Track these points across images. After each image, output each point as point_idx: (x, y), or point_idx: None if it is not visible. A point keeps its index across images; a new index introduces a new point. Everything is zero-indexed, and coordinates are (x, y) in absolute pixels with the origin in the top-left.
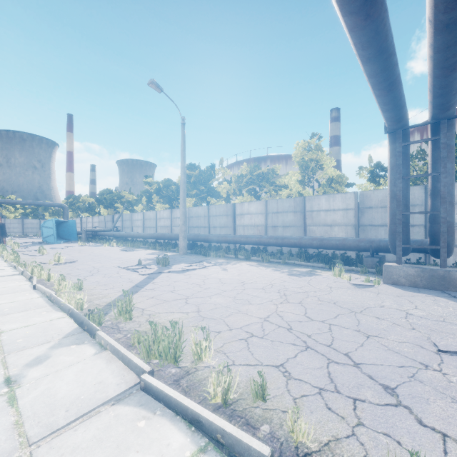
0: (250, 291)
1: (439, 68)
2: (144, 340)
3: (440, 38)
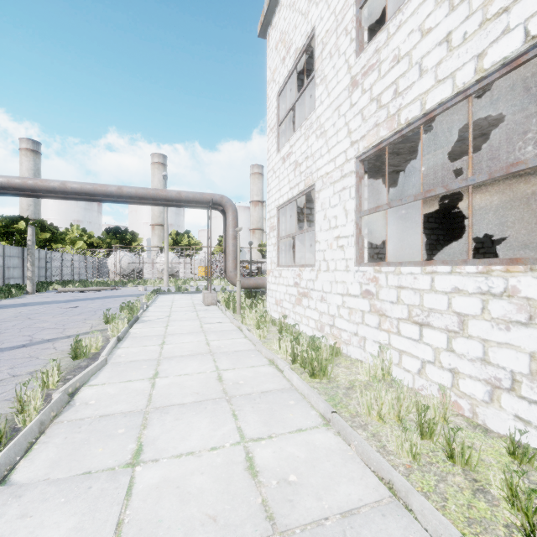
0: (3, 326)
1: (30, 197)
2: (138, 306)
3: (56, 198)
